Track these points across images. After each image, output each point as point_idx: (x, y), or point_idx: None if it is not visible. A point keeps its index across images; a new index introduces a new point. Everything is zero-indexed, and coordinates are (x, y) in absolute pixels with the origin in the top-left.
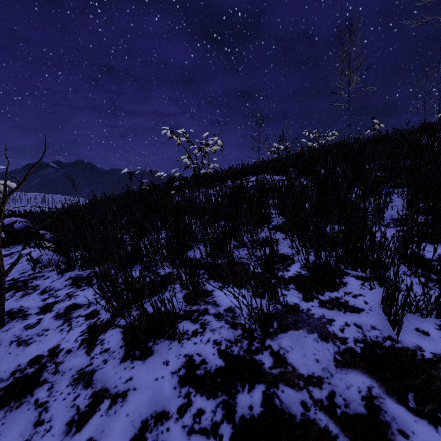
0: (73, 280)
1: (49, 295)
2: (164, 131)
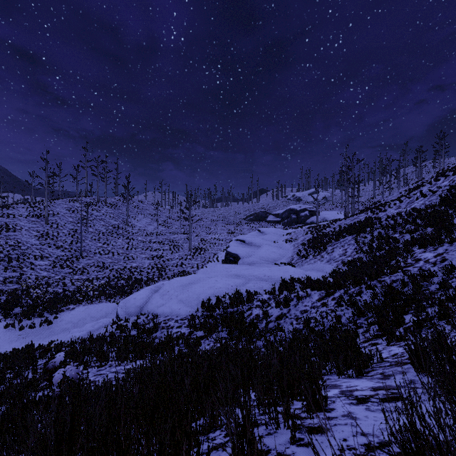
0: None
1: None
2: None
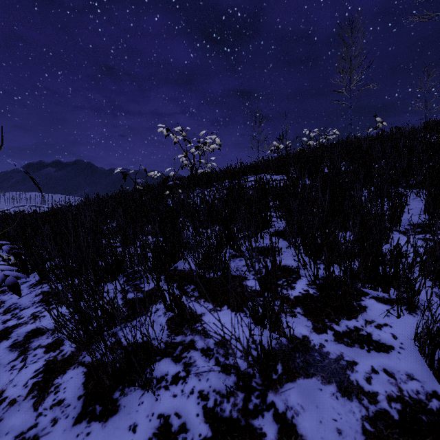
0: (44, 295)
1: (13, 315)
2: (160, 129)
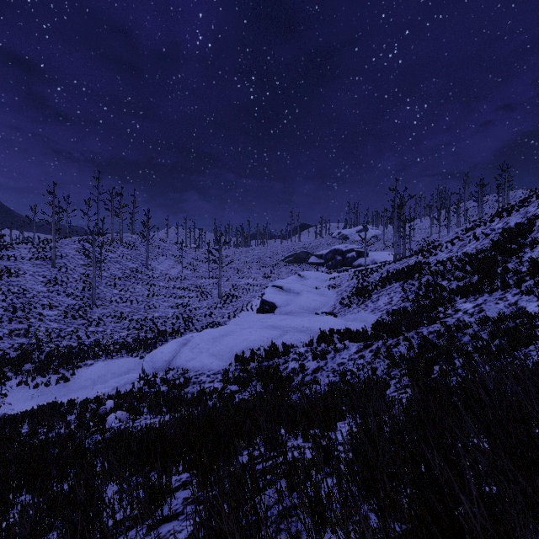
0: None
1: None
2: None
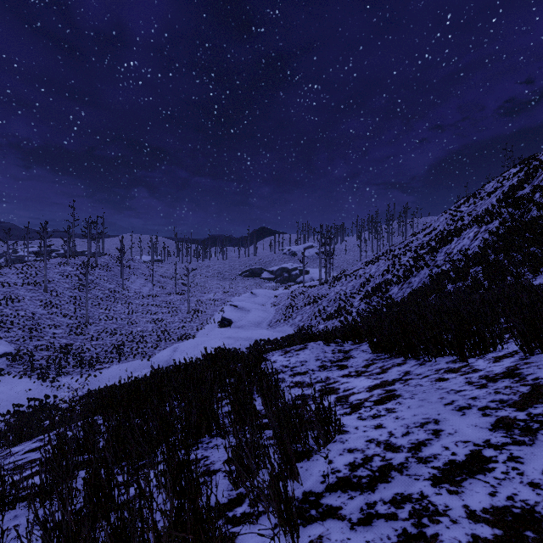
0: None
1: None
2: None
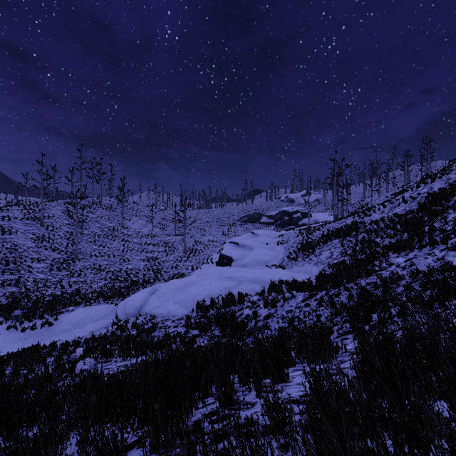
0: None
1: None
2: None
